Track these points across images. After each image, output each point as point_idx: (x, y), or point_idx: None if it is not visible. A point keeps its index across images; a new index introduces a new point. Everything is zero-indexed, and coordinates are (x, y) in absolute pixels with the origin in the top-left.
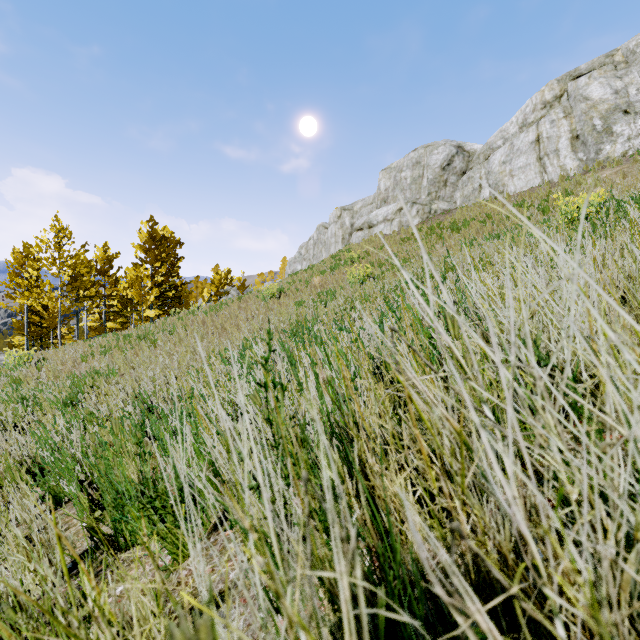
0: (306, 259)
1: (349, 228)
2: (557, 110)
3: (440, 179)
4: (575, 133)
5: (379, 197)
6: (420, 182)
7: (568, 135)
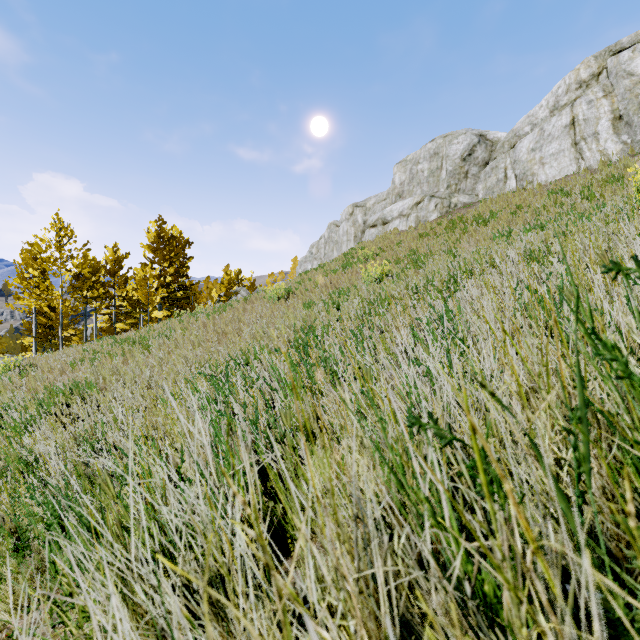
0: (317, 258)
1: (361, 225)
2: (595, 89)
3: (460, 170)
4: (617, 113)
5: (394, 192)
6: (438, 174)
7: (609, 116)
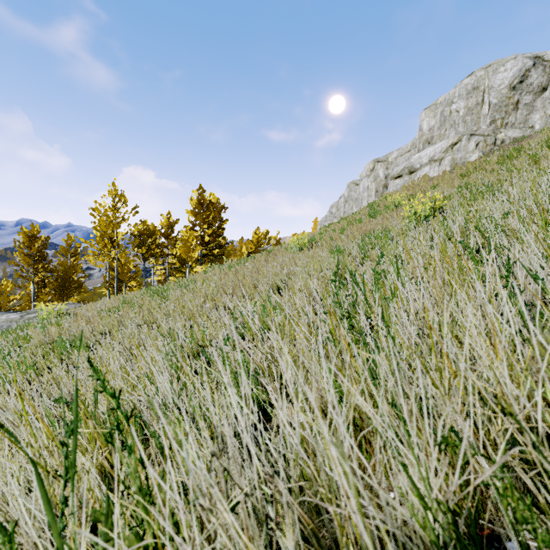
0: (337, 217)
1: (383, 180)
2: None
3: (508, 102)
4: None
5: (421, 139)
6: (478, 111)
7: None
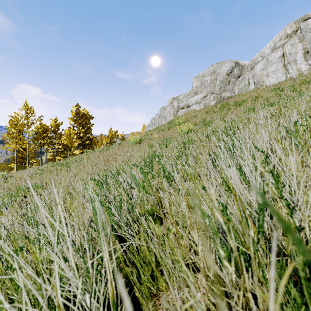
0: (154, 125)
1: (176, 108)
2: (295, 38)
3: (226, 80)
4: (306, 50)
5: (193, 91)
6: (215, 82)
7: (302, 51)
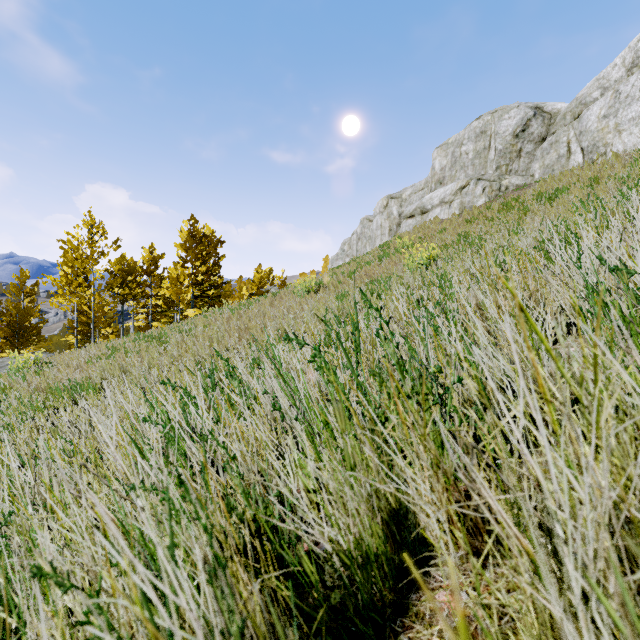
0: (349, 255)
1: (397, 218)
2: None
3: (512, 149)
4: None
5: (433, 178)
6: (486, 155)
7: None
